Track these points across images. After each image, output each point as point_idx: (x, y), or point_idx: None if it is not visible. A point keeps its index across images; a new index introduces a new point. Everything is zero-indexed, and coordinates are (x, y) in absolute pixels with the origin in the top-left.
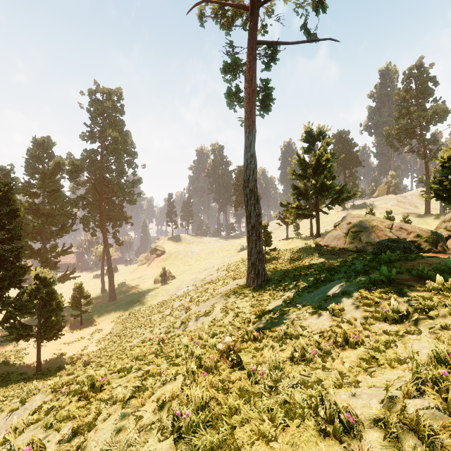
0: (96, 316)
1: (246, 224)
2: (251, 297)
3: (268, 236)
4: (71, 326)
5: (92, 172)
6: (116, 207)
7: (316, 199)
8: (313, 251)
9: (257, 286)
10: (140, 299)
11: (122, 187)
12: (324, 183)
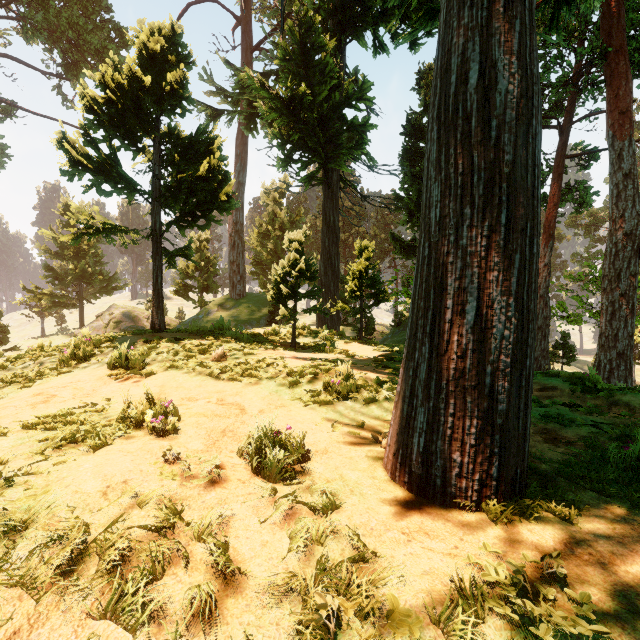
0: None
1: None
2: None
3: (3, 331)
4: None
5: None
6: None
7: (79, 286)
8: None
9: None
10: None
11: None
12: (86, 270)
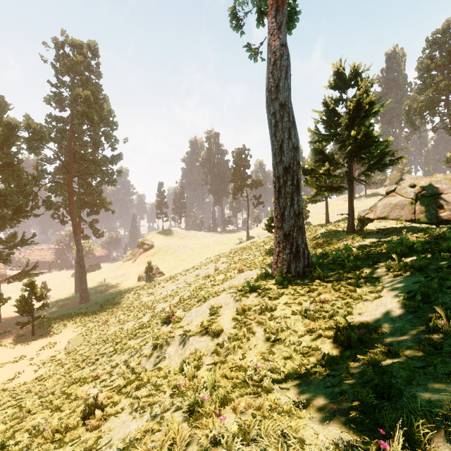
0: (56, 323)
1: (274, 166)
2: (294, 294)
3: None
4: (18, 338)
5: (59, 143)
6: (93, 190)
7: (348, 164)
8: (346, 233)
9: (296, 275)
10: (117, 301)
11: (97, 161)
12: (368, 134)
